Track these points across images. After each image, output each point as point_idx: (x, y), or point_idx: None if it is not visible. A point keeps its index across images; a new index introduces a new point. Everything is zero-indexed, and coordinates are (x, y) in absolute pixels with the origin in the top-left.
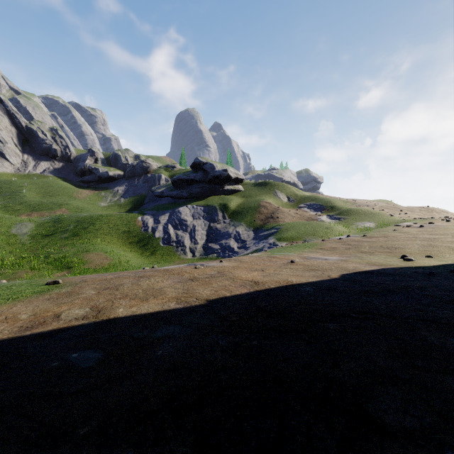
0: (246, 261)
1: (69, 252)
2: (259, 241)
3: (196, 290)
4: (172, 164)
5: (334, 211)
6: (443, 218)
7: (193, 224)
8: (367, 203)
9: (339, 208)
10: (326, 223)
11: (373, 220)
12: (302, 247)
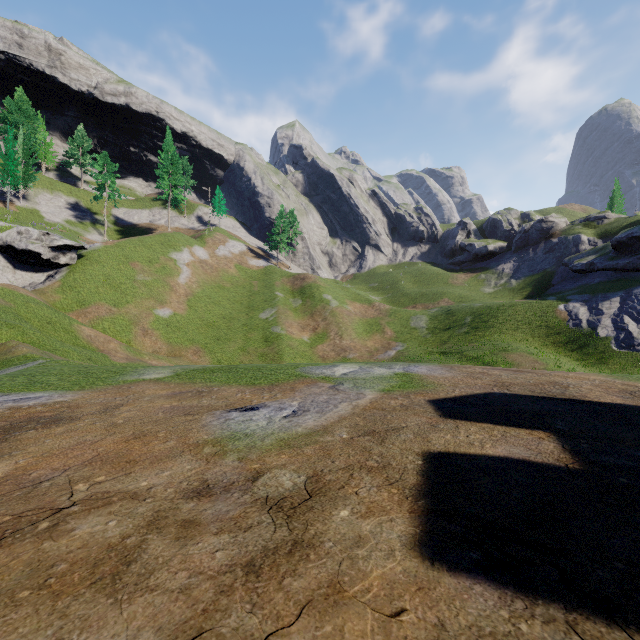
0: None
1: (482, 350)
2: None
3: None
4: (597, 215)
5: None
6: None
7: None
8: None
9: None
10: None
11: None
12: None
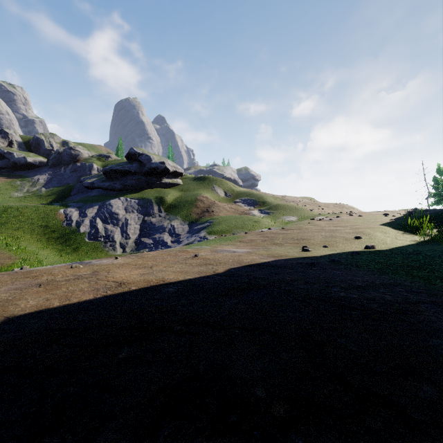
0: (147, 256)
1: None
2: (192, 235)
3: (20, 300)
4: (106, 154)
5: (265, 206)
6: (348, 212)
7: (125, 218)
8: (293, 199)
9: (269, 204)
10: (256, 216)
11: (296, 215)
12: (224, 240)
